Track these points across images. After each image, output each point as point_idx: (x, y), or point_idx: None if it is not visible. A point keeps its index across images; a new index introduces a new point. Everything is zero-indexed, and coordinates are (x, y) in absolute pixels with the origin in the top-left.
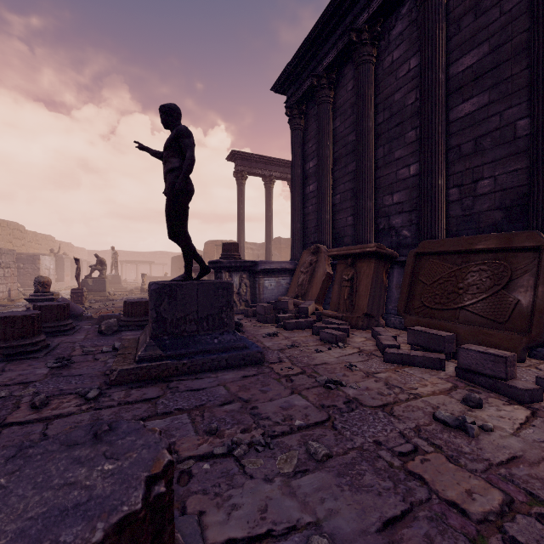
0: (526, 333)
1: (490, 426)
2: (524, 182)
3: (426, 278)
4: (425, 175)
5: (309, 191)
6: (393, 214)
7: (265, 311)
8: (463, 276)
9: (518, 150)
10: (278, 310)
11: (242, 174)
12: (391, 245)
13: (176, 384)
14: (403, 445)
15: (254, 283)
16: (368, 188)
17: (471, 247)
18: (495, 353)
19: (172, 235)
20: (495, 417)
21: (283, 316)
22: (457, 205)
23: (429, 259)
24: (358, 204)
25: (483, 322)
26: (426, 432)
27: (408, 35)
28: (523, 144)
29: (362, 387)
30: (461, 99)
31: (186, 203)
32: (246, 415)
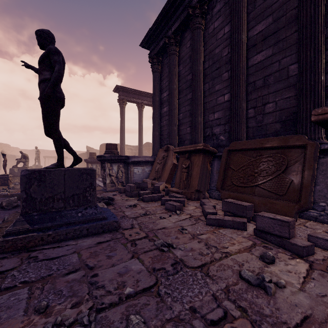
0: (297, 202)
1: (283, 283)
2: (293, 105)
3: (234, 166)
4: (234, 100)
5: (164, 111)
6: (214, 126)
7: (131, 189)
8: (257, 165)
9: (290, 84)
10: (141, 188)
11: (123, 101)
12: (213, 145)
13: (37, 253)
14: (214, 311)
15: (127, 170)
16: (199, 109)
17: (262, 146)
18: (281, 219)
19: (48, 132)
20: (284, 272)
21: (143, 192)
22: (253, 119)
23: (236, 154)
24: (193, 119)
25: (270, 195)
26: (234, 292)
27: (223, 11)
28: (293, 81)
29: (188, 248)
30: (256, 52)
31: (57, 107)
32: (85, 284)
